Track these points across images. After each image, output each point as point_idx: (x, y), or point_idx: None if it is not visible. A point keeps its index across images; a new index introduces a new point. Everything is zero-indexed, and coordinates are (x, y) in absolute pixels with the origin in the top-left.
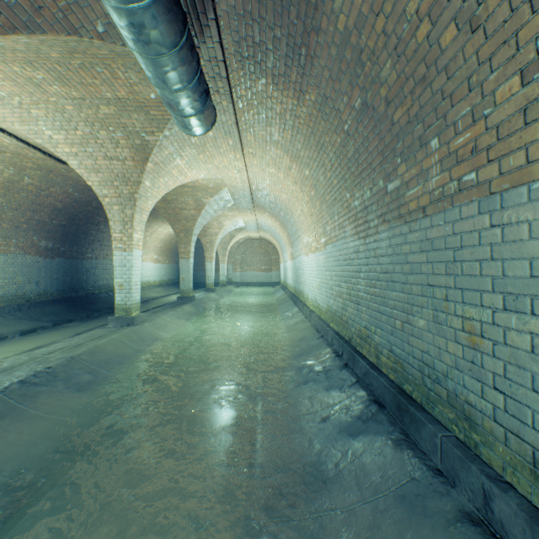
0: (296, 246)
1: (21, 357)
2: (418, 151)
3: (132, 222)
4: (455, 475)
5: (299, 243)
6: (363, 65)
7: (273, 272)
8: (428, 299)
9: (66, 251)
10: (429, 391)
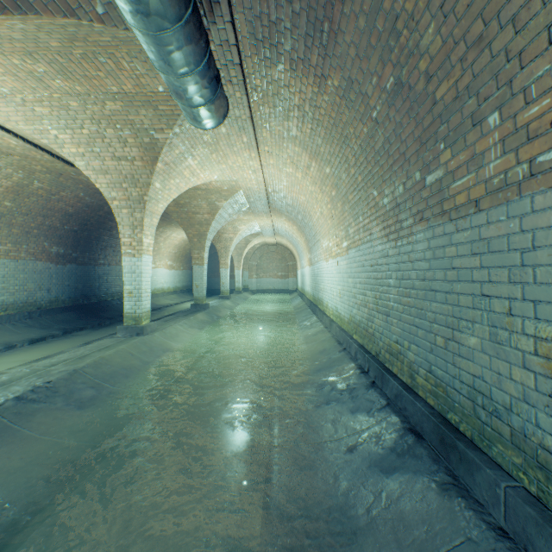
0: (315, 251)
1: (22, 369)
2: (470, 131)
3: (142, 226)
4: (527, 541)
5: (318, 248)
6: (398, 34)
7: (290, 279)
8: (482, 312)
9: (78, 257)
10: (483, 425)
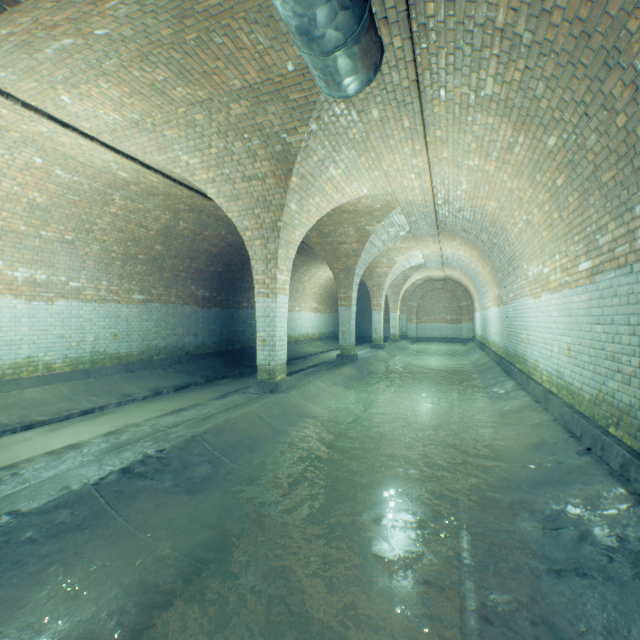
0: (509, 284)
1: (144, 428)
2: None
3: (275, 260)
4: None
5: (515, 279)
6: None
7: (463, 324)
8: None
9: (223, 300)
10: None
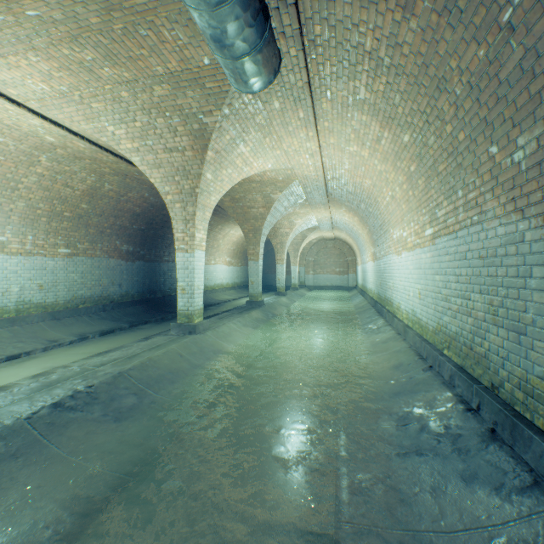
0: (381, 244)
1: (73, 368)
2: None
3: (194, 220)
4: None
5: (385, 240)
6: None
7: (348, 275)
8: None
9: (145, 254)
10: None
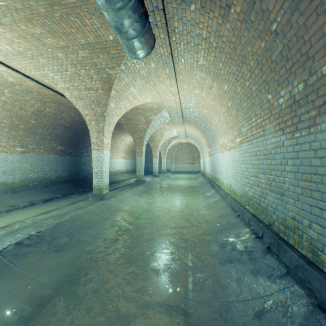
0: (213, 146)
1: (28, 221)
2: None
3: (103, 132)
4: None
5: (215, 144)
6: None
7: (195, 164)
8: None
9: (72, 152)
10: None
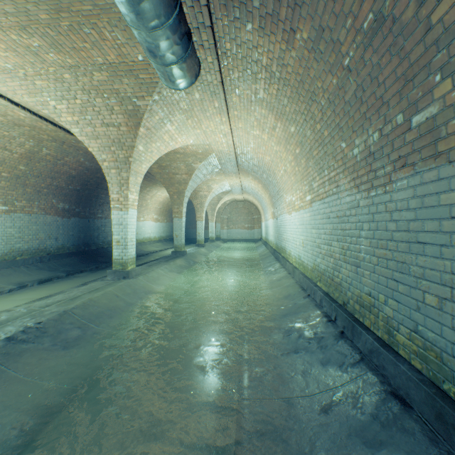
0: (278, 205)
1: (20, 309)
2: None
3: (127, 184)
4: None
5: (281, 203)
6: None
7: (255, 230)
8: None
9: (81, 212)
10: None
